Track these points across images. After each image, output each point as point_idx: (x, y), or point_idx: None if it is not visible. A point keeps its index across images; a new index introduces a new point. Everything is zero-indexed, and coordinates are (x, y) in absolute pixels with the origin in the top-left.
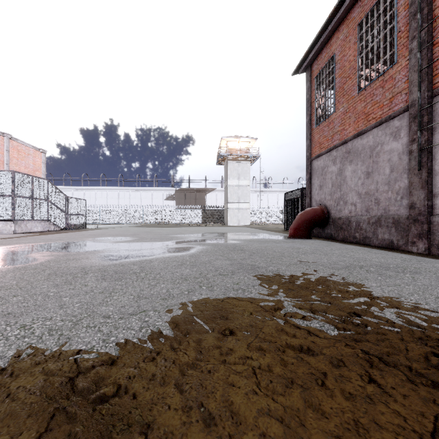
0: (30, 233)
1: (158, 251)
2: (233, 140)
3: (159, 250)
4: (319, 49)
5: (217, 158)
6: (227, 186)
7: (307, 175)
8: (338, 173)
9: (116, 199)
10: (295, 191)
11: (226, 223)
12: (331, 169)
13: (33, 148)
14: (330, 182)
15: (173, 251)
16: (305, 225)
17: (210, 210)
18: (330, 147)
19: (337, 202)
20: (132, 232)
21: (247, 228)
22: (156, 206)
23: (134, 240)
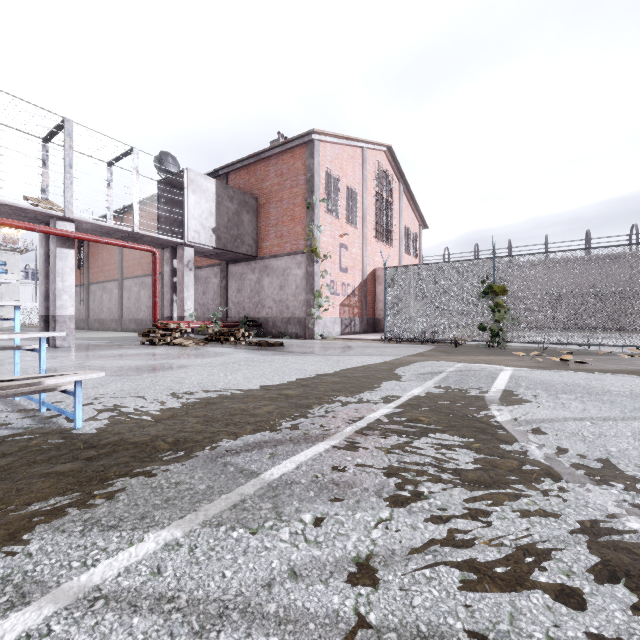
0: None
1: None
2: None
3: None
4: None
5: None
6: None
7: None
8: None
9: None
10: None
11: None
12: None
13: None
14: None
15: None
16: None
17: None
18: None
19: None
20: None
21: None
22: None
23: None
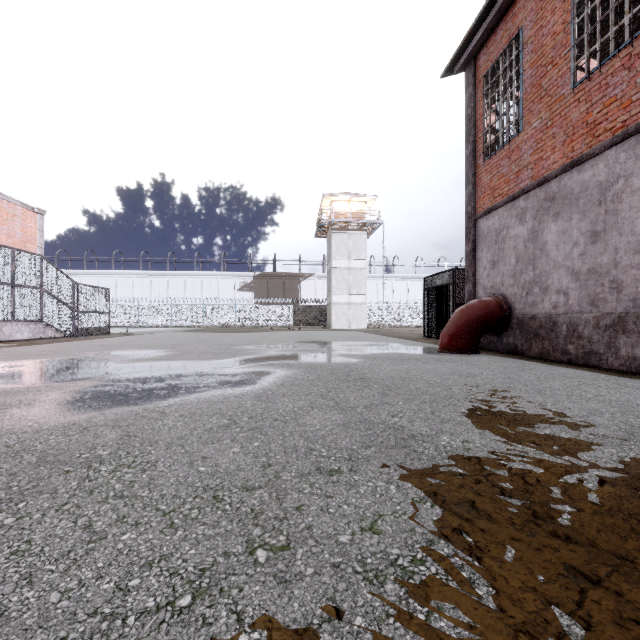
0: (7, 342)
1: (195, 383)
2: (341, 200)
3: (200, 379)
4: (491, 25)
5: (317, 226)
6: (331, 269)
7: (468, 245)
8: (529, 237)
9: (165, 289)
10: (443, 274)
11: (329, 326)
12: (515, 232)
13: (22, 206)
14: (514, 255)
15: (227, 383)
16: (469, 329)
17: (305, 306)
18: (512, 193)
19: (527, 288)
20: (177, 340)
21: (364, 334)
22: (225, 299)
23: (167, 356)
